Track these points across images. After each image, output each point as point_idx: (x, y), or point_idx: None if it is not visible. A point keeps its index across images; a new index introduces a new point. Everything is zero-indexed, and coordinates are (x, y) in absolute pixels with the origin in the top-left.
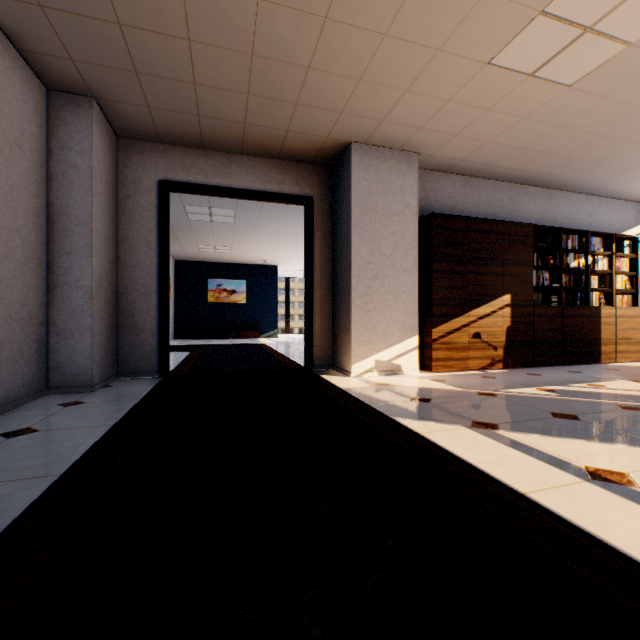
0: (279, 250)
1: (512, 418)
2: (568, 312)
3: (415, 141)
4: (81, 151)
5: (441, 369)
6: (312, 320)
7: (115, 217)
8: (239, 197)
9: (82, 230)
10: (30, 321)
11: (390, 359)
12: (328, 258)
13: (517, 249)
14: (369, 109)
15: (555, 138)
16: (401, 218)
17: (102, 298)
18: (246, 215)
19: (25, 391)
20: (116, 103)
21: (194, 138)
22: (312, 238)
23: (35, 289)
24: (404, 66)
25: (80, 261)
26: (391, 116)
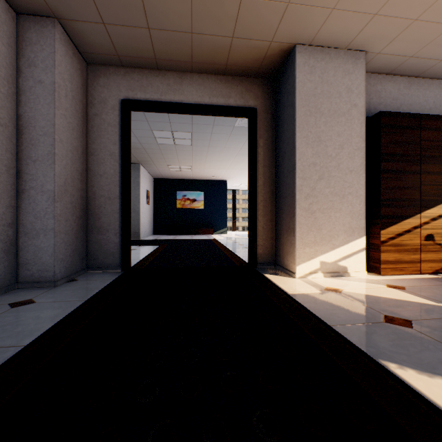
0: (227, 167)
1: None
2: None
3: (365, 35)
4: (45, 68)
5: (390, 272)
6: (255, 221)
7: (85, 133)
8: (190, 112)
9: (46, 139)
10: None
11: (335, 260)
12: (270, 164)
13: None
14: None
15: None
16: (347, 118)
17: (67, 202)
18: (200, 137)
19: None
20: (76, 22)
21: (149, 58)
22: (255, 146)
23: (0, 193)
24: None
25: (44, 168)
26: None
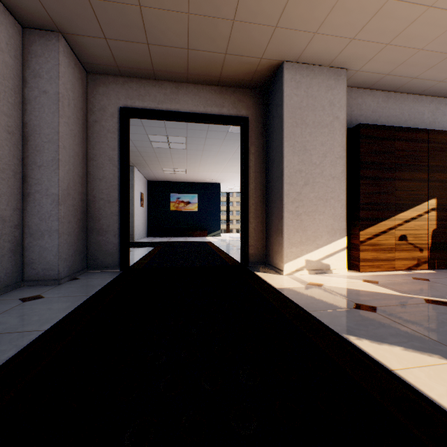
0: (221, 170)
1: None
2: None
3: (345, 55)
4: (50, 79)
5: (368, 269)
6: (247, 223)
7: (85, 139)
8: (186, 120)
9: (50, 146)
10: (2, 224)
11: (319, 259)
12: (261, 170)
13: (443, 156)
14: (303, 19)
15: None
16: (330, 129)
17: (70, 205)
18: (195, 141)
19: None
20: (79, 37)
21: (147, 69)
22: (247, 152)
23: (8, 196)
24: None
25: (49, 173)
26: (325, 26)
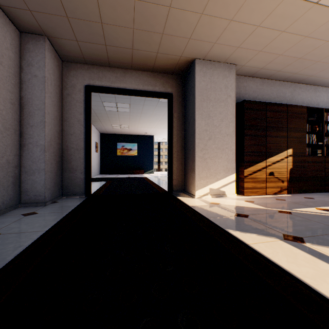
0: (154, 127)
1: (311, 232)
2: (328, 159)
3: (234, 56)
4: (39, 67)
5: (249, 194)
6: (172, 164)
7: (61, 106)
8: (130, 94)
9: (39, 112)
10: (8, 165)
11: (218, 188)
12: (181, 128)
13: (296, 121)
14: (207, 35)
15: (324, 50)
16: (225, 103)
17: (52, 152)
18: (136, 107)
19: (4, 206)
20: (58, 39)
21: (104, 60)
22: (172, 117)
23: (11, 146)
24: (231, 1)
25: (38, 130)
26: (220, 39)
